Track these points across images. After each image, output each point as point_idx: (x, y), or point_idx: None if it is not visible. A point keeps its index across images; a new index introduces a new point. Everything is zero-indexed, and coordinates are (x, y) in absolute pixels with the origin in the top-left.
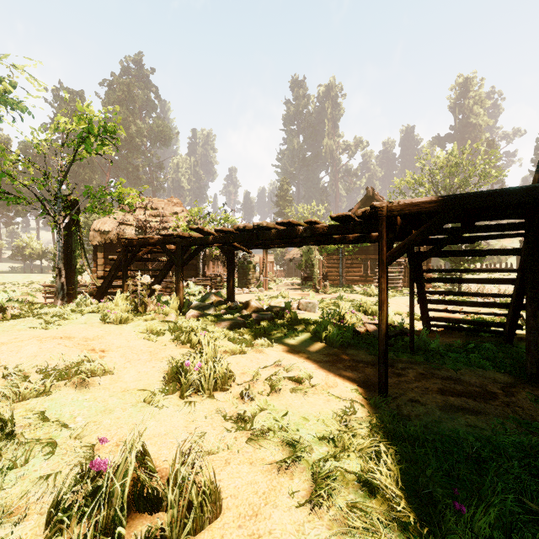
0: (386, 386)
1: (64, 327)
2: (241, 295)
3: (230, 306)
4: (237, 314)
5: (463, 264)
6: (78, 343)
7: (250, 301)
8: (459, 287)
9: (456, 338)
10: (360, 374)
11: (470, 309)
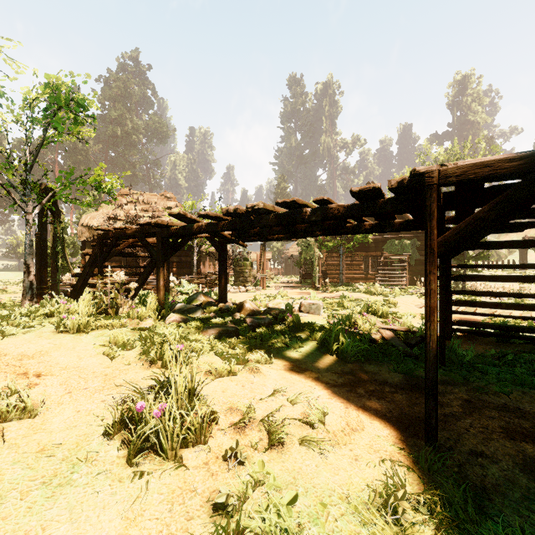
0: (436, 432)
1: (3, 338)
2: (237, 293)
3: (221, 308)
4: (228, 318)
5: (467, 261)
6: (8, 363)
7: (244, 303)
8: (463, 285)
9: (485, 345)
10: (390, 404)
11: (485, 309)
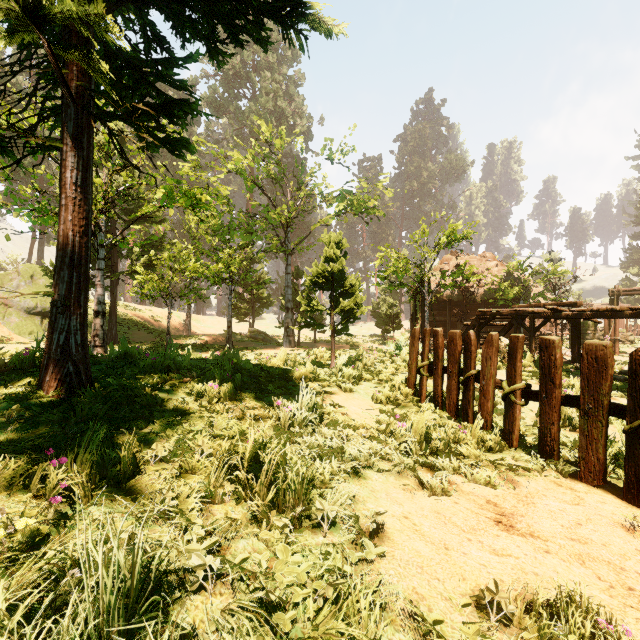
0: None
1: None
2: None
3: (576, 366)
4: None
5: None
6: None
7: None
8: None
9: None
10: None
11: None
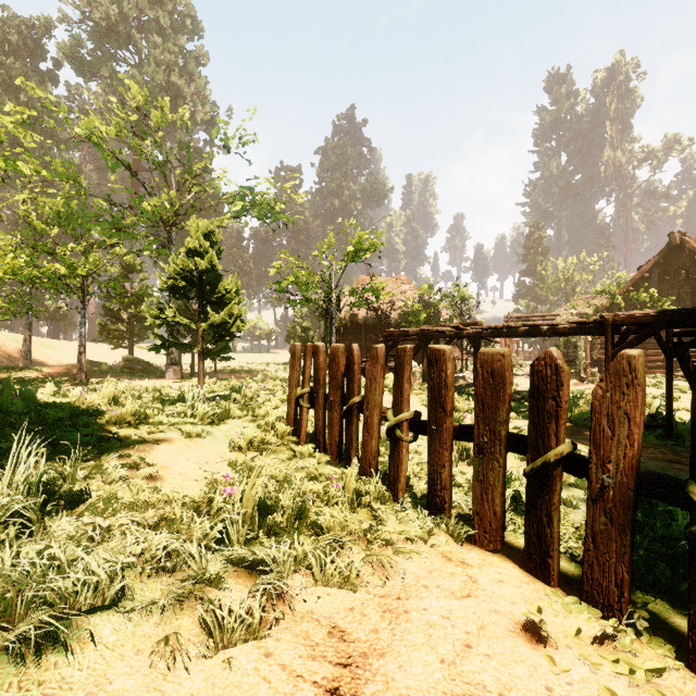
0: None
1: None
2: None
3: None
4: None
5: None
6: (387, 404)
7: None
8: None
9: None
10: None
11: None
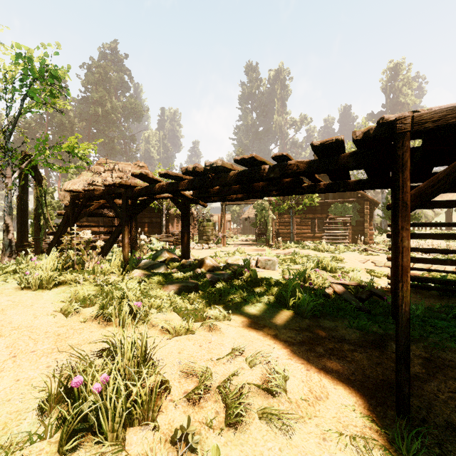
0: (409, 403)
1: None
2: (200, 250)
3: (183, 264)
4: (189, 274)
5: None
6: None
7: (205, 259)
8: None
9: (429, 298)
10: (352, 365)
11: (421, 264)
